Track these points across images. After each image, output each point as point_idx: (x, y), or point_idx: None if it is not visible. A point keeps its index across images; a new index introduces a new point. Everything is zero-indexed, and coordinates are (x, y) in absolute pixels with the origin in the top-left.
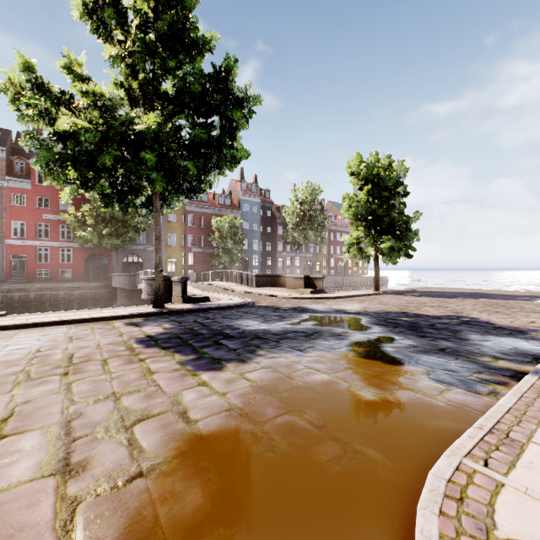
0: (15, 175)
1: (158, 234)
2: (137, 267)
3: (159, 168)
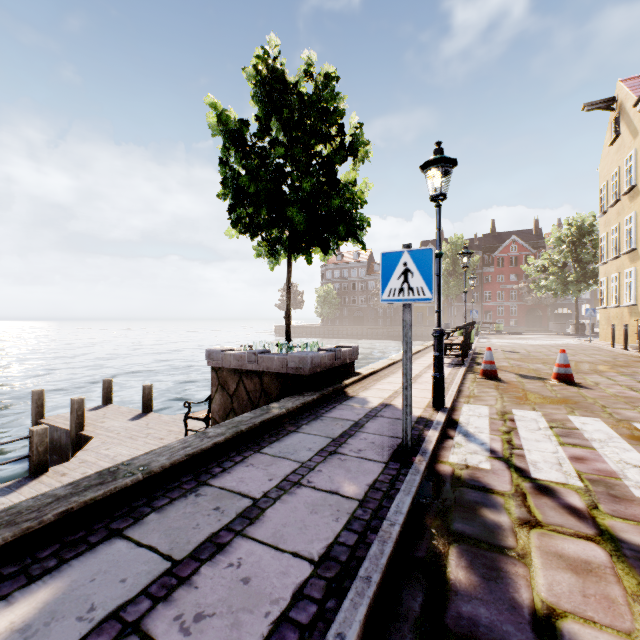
0: (485, 264)
1: (576, 306)
2: (565, 318)
3: (575, 289)
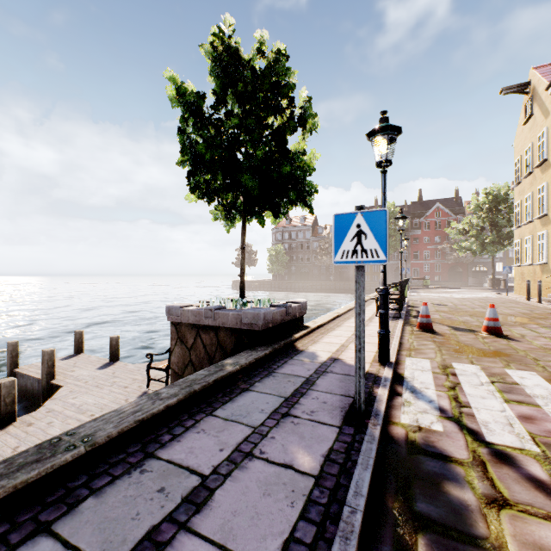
0: (414, 228)
1: (493, 264)
2: (482, 274)
3: (492, 249)
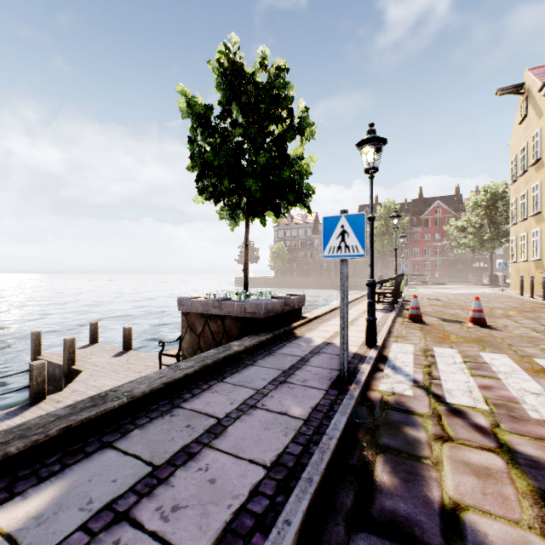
0: (414, 225)
1: (491, 261)
2: (482, 271)
3: (490, 246)
